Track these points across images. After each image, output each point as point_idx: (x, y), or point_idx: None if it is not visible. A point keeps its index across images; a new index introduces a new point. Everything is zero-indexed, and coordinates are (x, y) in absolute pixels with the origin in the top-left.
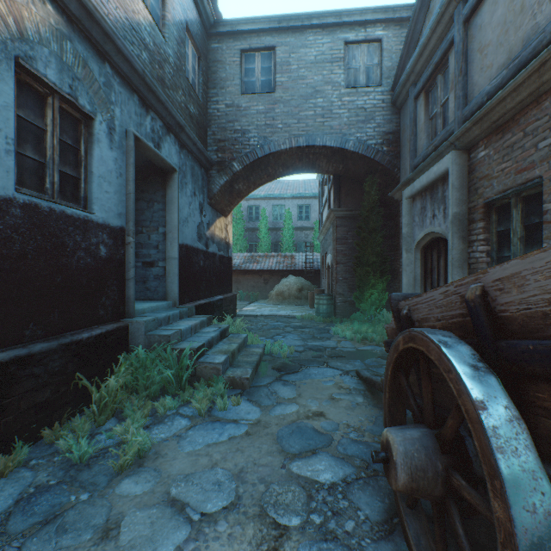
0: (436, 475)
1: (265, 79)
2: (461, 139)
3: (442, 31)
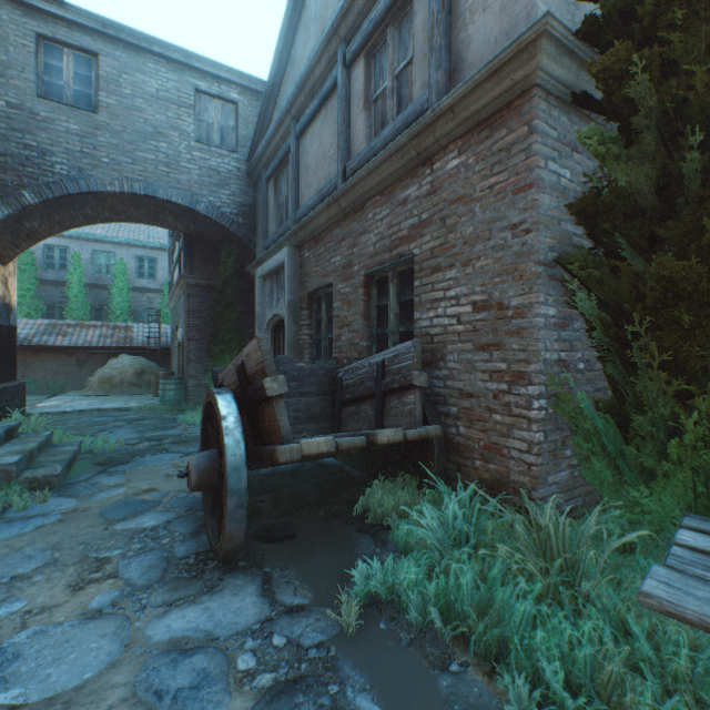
0: (215, 471)
1: (82, 90)
2: (294, 237)
3: (284, 133)
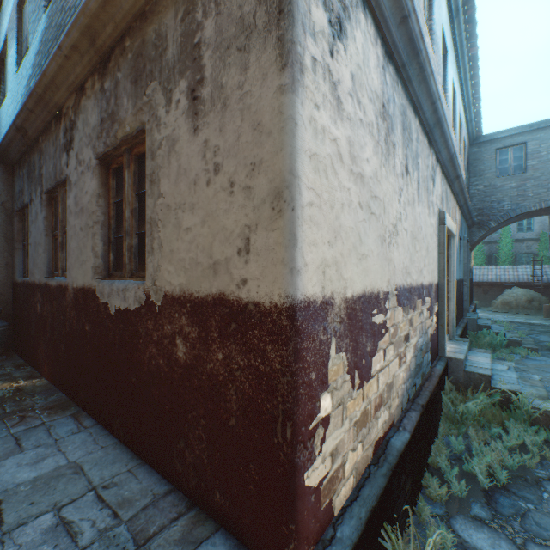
0: None
1: (516, 164)
2: None
3: None
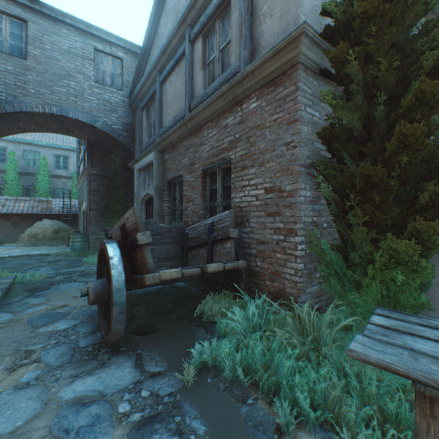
0: (106, 292)
1: (16, 44)
2: (159, 145)
3: (153, 80)
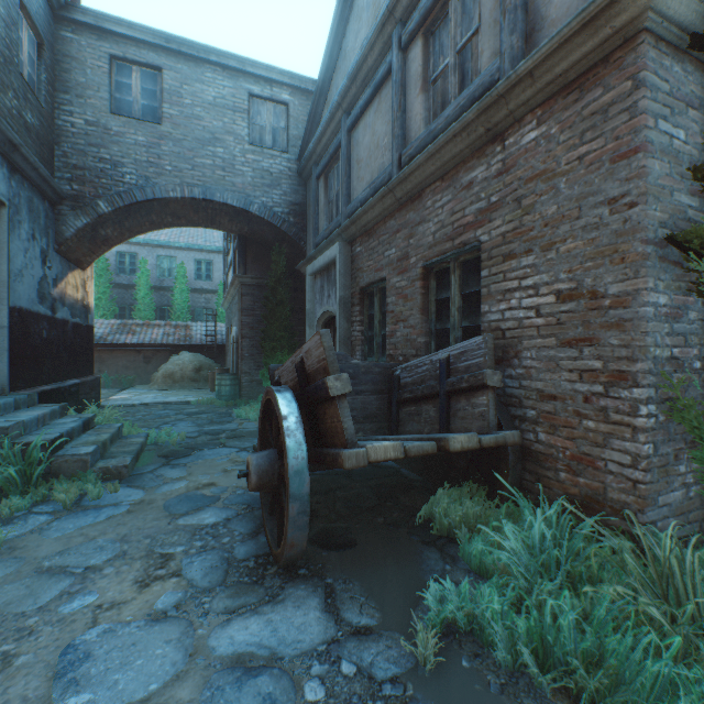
0: (275, 472)
1: (148, 104)
2: (345, 232)
3: (335, 128)
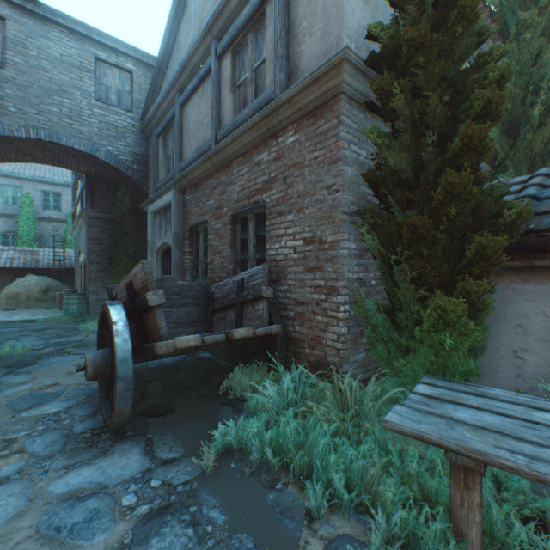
0: (108, 364)
1: None
2: (178, 183)
3: (171, 101)
